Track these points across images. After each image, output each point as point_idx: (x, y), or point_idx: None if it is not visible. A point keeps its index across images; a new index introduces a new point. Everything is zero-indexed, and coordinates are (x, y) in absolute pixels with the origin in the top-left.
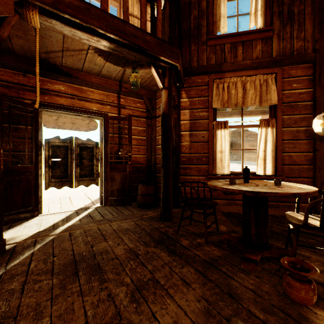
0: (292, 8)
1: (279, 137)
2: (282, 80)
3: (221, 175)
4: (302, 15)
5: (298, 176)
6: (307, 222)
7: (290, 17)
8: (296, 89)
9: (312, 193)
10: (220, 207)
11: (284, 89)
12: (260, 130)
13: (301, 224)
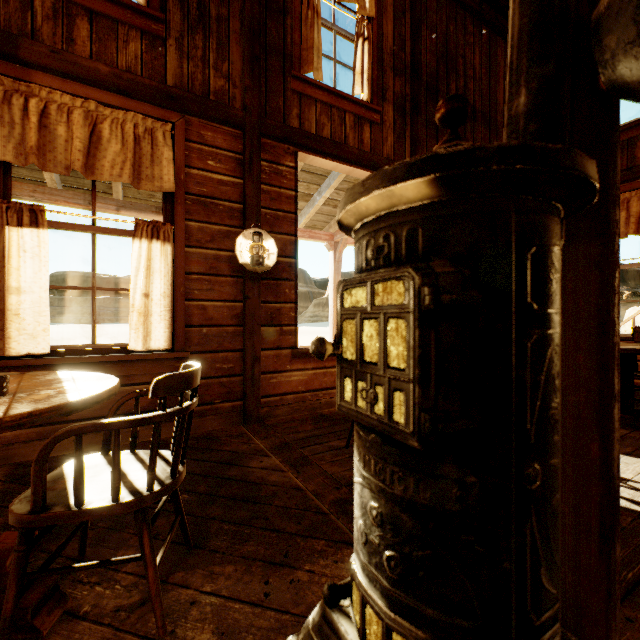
0: (208, 3)
1: (180, 267)
2: (187, 144)
3: (19, 359)
4: (226, 29)
5: (218, 350)
6: (40, 503)
7: (204, 20)
8: (214, 173)
9: (24, 417)
10: (16, 450)
11: (192, 165)
12: (138, 246)
13: (28, 512)
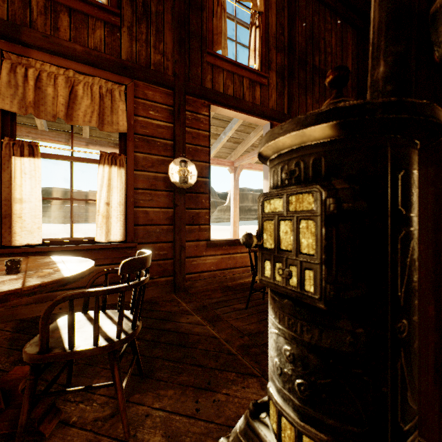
0: (149, 3)
1: (130, 184)
2: (135, 100)
3: (21, 248)
4: (162, 21)
5: (156, 241)
6: (45, 346)
7: (147, 14)
8: (154, 119)
9: (36, 287)
10: (19, 310)
11: (139, 114)
12: (102, 170)
13: (37, 353)
